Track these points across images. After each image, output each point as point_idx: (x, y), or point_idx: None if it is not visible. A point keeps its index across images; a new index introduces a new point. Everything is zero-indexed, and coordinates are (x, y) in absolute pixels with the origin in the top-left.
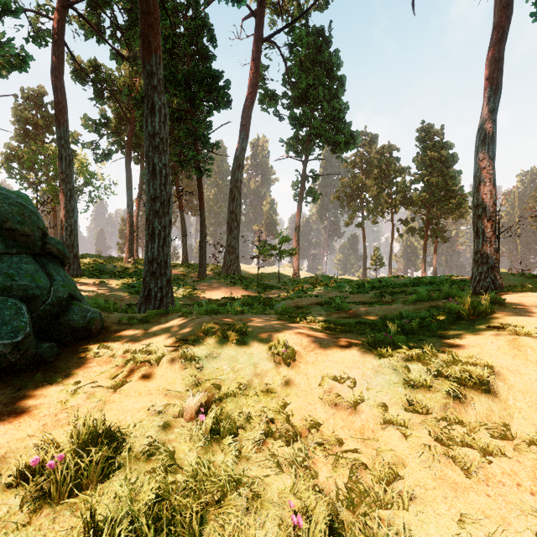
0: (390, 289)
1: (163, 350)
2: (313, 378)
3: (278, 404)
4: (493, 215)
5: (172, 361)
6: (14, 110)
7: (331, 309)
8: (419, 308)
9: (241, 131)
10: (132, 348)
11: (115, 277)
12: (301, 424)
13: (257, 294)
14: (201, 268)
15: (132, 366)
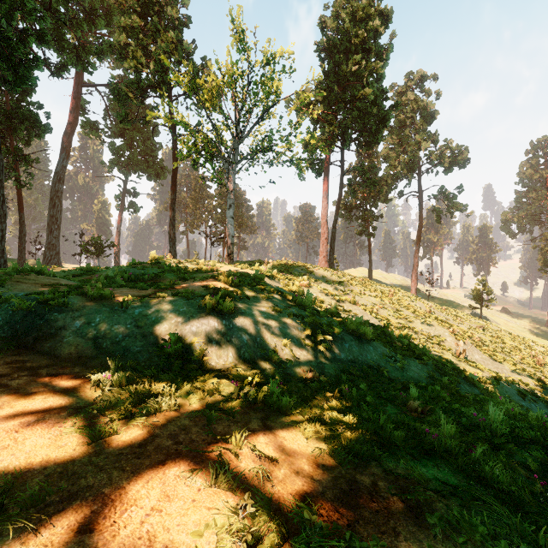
0: None
1: None
2: None
3: None
4: (174, 237)
5: None
6: None
7: None
8: None
9: (62, 152)
10: None
11: None
12: None
13: None
14: (21, 261)
15: None
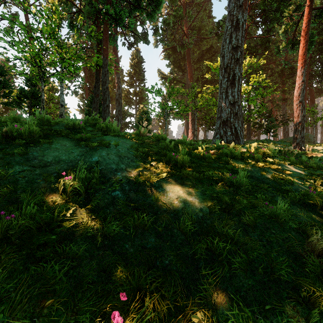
0: None
1: None
2: None
3: None
4: None
5: None
6: None
7: None
8: None
9: None
10: None
11: None
12: None
13: None
14: None
15: None
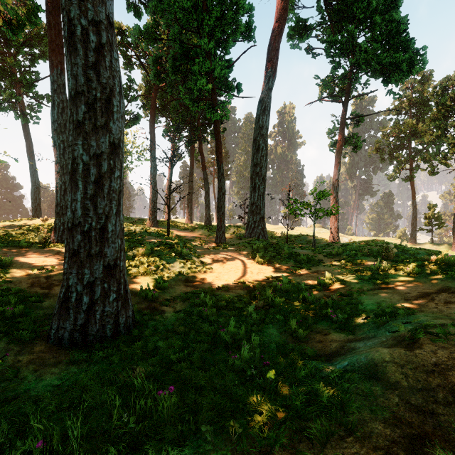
0: None
1: None
2: None
3: None
4: None
5: None
6: None
7: None
8: None
9: (266, 68)
10: None
11: None
12: None
13: (289, 275)
14: (219, 232)
15: None
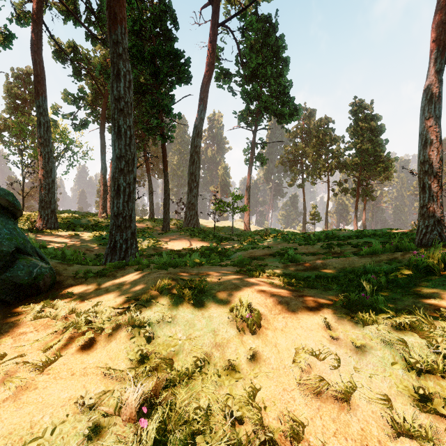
0: (335, 240)
1: (110, 312)
2: (285, 351)
3: (245, 391)
4: (440, 170)
5: (118, 327)
6: (5, 87)
7: (284, 260)
8: (377, 261)
9: (199, 103)
10: (79, 308)
11: (88, 230)
12: (278, 426)
13: (213, 245)
14: (165, 222)
15: (73, 332)
